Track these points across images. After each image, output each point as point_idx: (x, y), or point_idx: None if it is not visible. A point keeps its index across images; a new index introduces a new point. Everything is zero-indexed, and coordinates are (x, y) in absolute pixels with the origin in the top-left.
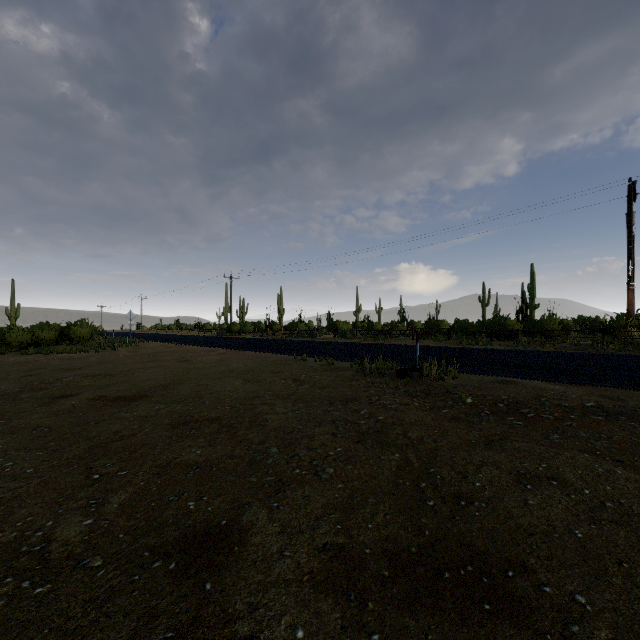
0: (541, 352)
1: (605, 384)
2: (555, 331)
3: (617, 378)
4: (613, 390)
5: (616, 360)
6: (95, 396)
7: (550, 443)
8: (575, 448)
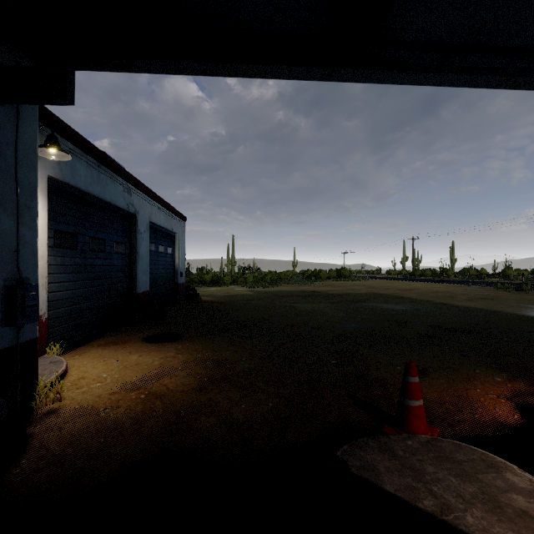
0: None
1: None
2: None
3: None
4: None
5: None
6: (397, 289)
7: None
8: None
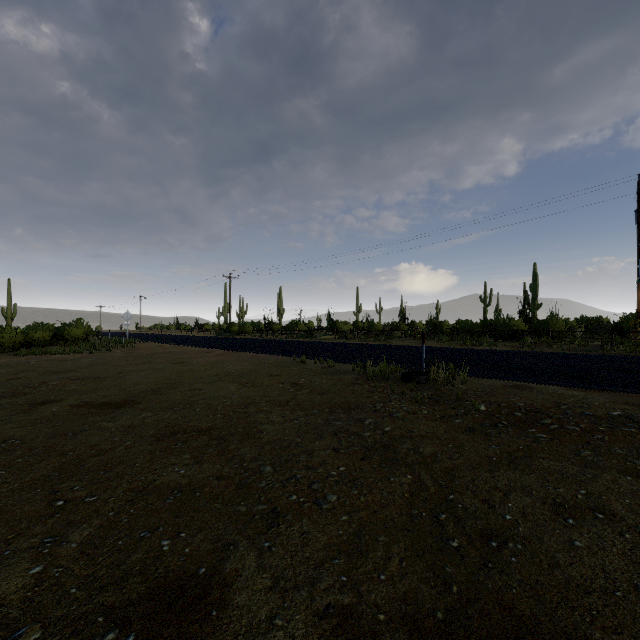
0: (549, 353)
1: (628, 390)
2: (562, 332)
3: (638, 383)
4: (637, 396)
5: (630, 362)
6: (79, 402)
7: (583, 461)
8: (613, 468)
